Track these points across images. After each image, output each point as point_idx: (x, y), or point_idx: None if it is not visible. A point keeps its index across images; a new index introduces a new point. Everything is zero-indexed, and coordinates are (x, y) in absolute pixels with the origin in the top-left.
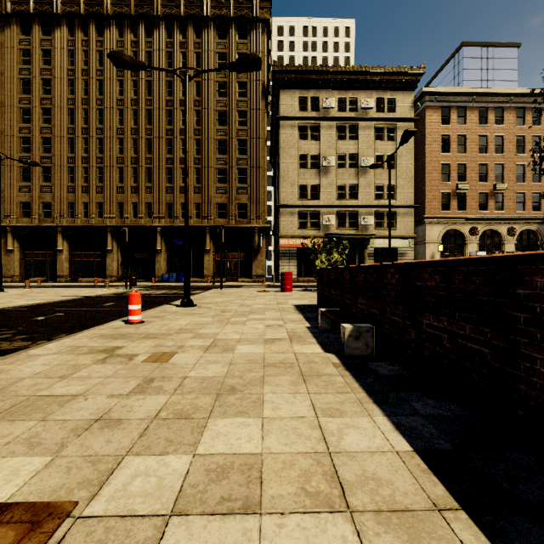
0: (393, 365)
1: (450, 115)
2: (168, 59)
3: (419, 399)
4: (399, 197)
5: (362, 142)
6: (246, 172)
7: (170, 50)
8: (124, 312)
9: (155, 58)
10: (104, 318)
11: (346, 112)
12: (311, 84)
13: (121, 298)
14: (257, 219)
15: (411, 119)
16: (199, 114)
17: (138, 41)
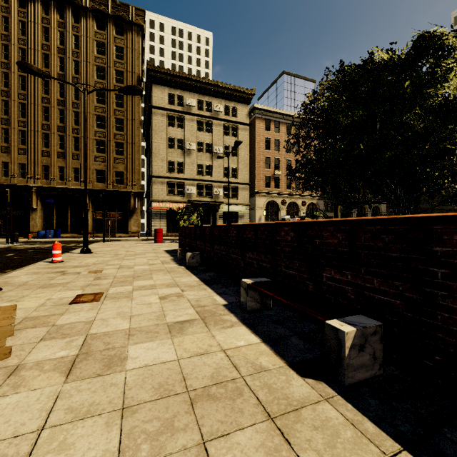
0: (206, 267)
1: (271, 125)
2: (45, 33)
3: (209, 273)
4: (239, 177)
5: (215, 135)
6: (123, 146)
7: (47, 26)
8: (35, 258)
9: (29, 28)
10: (24, 262)
11: (204, 111)
12: (178, 85)
13: (15, 251)
14: (132, 186)
15: (247, 124)
16: (77, 89)
17: (9, 7)
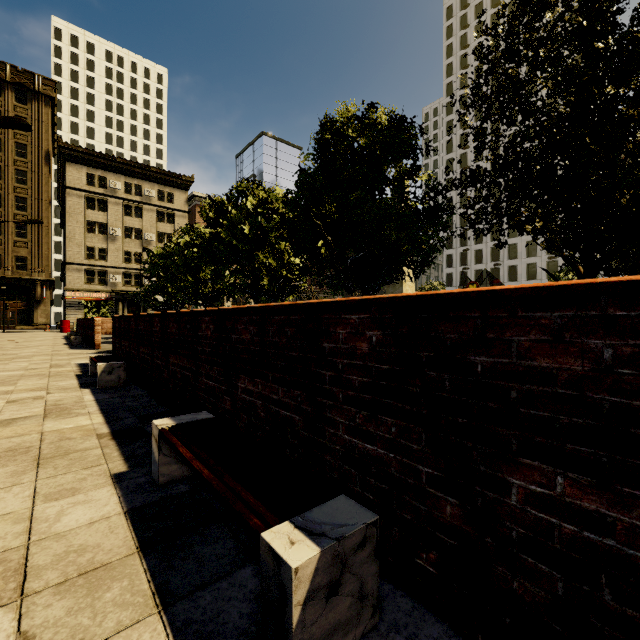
0: None
1: None
2: None
3: None
4: None
5: (146, 221)
6: (26, 228)
7: None
8: None
9: None
10: None
11: (132, 195)
12: (99, 166)
13: None
14: (39, 272)
15: (186, 211)
16: None
17: None
